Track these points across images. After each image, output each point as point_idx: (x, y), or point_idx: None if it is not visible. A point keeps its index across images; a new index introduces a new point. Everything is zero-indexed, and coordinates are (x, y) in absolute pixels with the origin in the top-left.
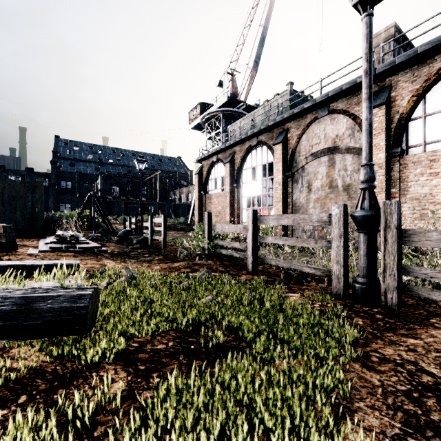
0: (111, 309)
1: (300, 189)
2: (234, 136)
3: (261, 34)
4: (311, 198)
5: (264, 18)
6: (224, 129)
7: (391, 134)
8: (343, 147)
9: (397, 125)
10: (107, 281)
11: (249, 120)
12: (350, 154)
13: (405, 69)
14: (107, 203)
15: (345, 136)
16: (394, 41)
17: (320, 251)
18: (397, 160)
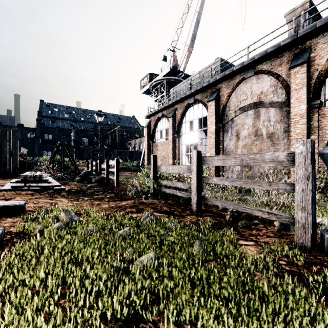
0: (12, 281)
1: (229, 137)
2: (175, 97)
3: (196, 18)
4: (239, 145)
5: (199, 6)
6: (168, 93)
7: (310, 89)
8: (267, 102)
9: (316, 80)
10: (40, 227)
11: (187, 83)
12: (273, 107)
13: (324, 32)
14: (79, 150)
15: (269, 93)
16: (309, 14)
17: (261, 191)
18: (317, 111)
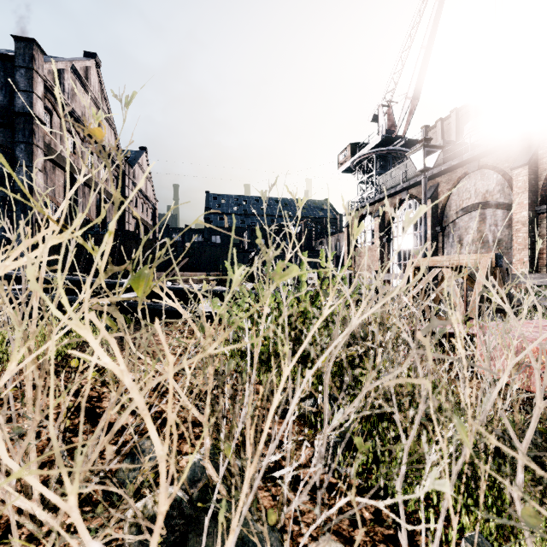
0: None
1: (450, 243)
2: (385, 187)
3: (423, 57)
4: (461, 253)
5: (427, 38)
6: (378, 172)
7: (538, 191)
8: (493, 203)
9: (544, 182)
10: None
11: (398, 174)
12: (500, 210)
13: None
14: None
15: (495, 192)
16: None
17: None
18: (545, 217)
